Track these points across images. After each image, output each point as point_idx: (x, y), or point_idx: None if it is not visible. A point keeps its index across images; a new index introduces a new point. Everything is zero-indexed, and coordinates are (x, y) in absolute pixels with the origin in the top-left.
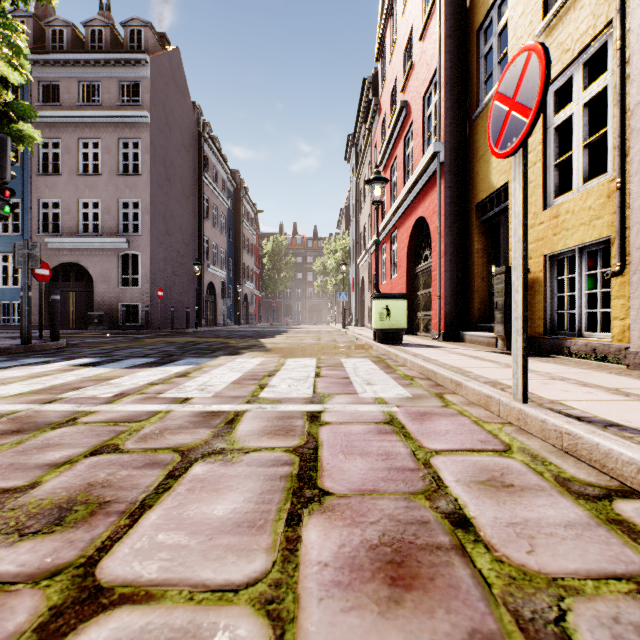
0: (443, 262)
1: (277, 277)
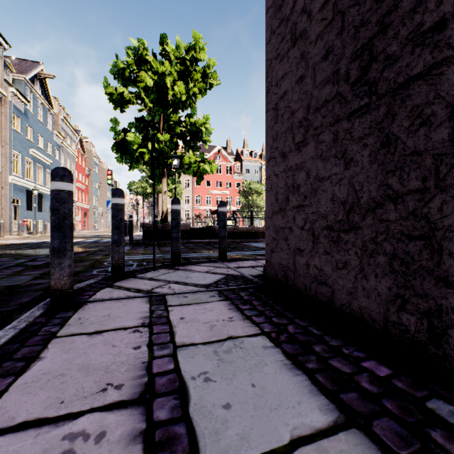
0: None
1: None
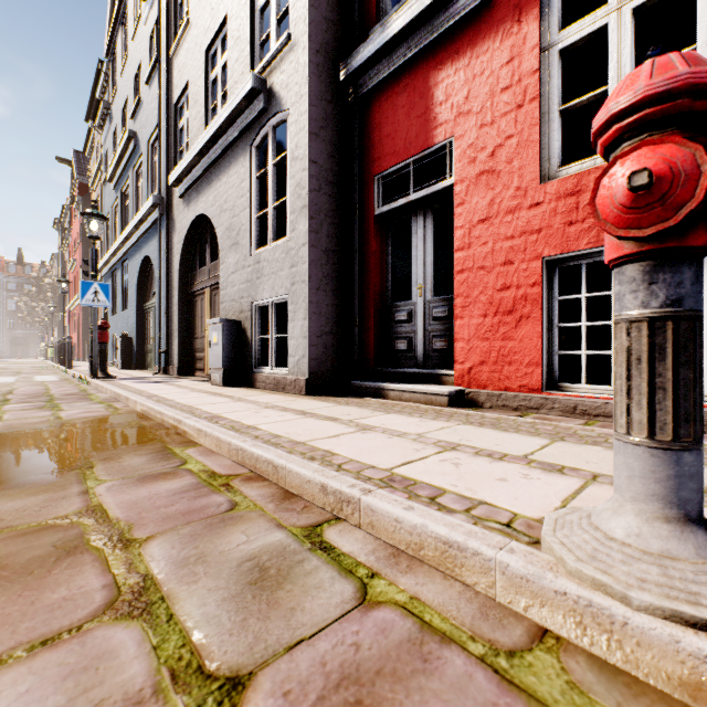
0: (82, 335)
1: None
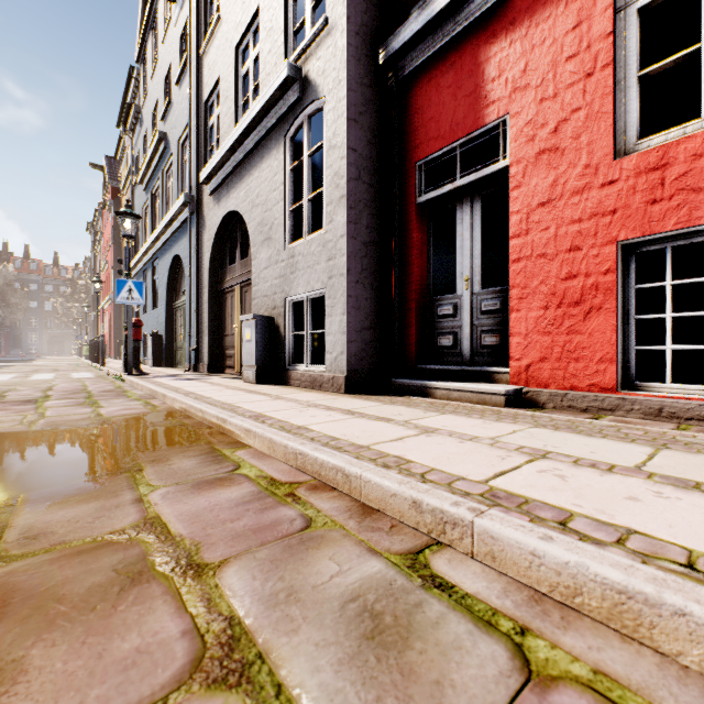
0: (114, 334)
1: (4, 307)
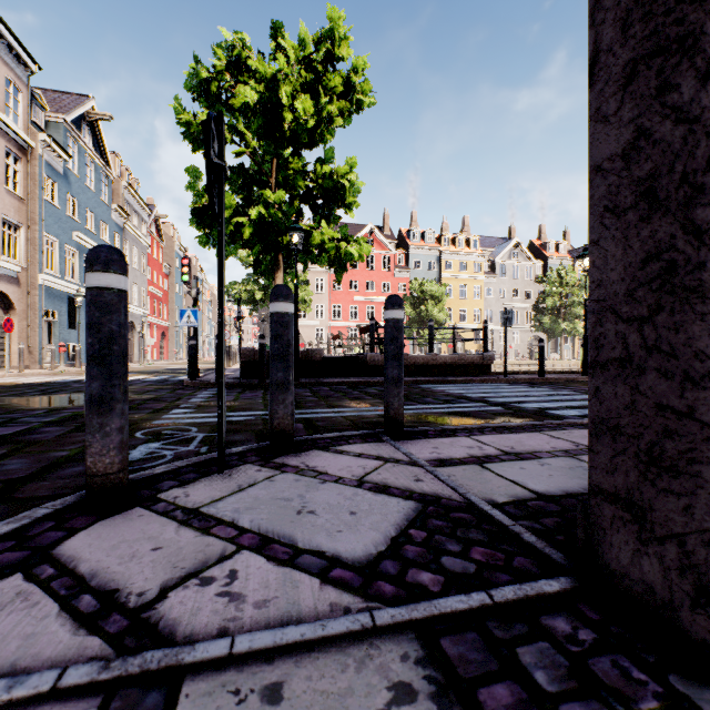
0: None
1: None
